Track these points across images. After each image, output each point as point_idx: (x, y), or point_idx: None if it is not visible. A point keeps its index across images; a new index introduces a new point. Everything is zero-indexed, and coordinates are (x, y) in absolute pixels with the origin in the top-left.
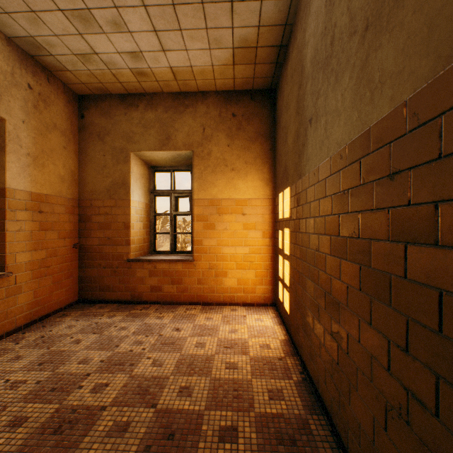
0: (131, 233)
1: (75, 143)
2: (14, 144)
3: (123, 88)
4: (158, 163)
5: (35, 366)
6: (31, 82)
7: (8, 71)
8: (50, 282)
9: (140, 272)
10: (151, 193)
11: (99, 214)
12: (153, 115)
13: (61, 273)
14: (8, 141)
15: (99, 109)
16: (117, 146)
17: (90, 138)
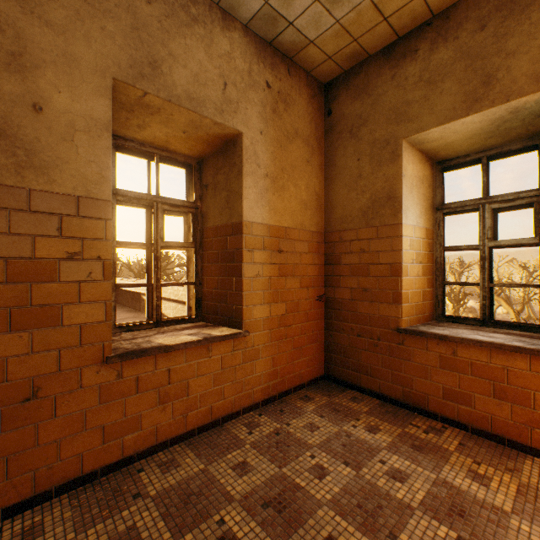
0: (402, 282)
1: (319, 153)
2: (251, 164)
3: (389, 30)
4: (453, 151)
5: (258, 505)
6: (269, 79)
7: (244, 70)
8: (290, 347)
9: (420, 356)
10: (435, 211)
11: (350, 252)
12: (449, 50)
13: (302, 335)
14: (244, 160)
15: (350, 91)
16: (378, 138)
17: (338, 140)
